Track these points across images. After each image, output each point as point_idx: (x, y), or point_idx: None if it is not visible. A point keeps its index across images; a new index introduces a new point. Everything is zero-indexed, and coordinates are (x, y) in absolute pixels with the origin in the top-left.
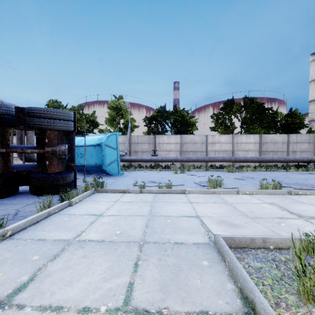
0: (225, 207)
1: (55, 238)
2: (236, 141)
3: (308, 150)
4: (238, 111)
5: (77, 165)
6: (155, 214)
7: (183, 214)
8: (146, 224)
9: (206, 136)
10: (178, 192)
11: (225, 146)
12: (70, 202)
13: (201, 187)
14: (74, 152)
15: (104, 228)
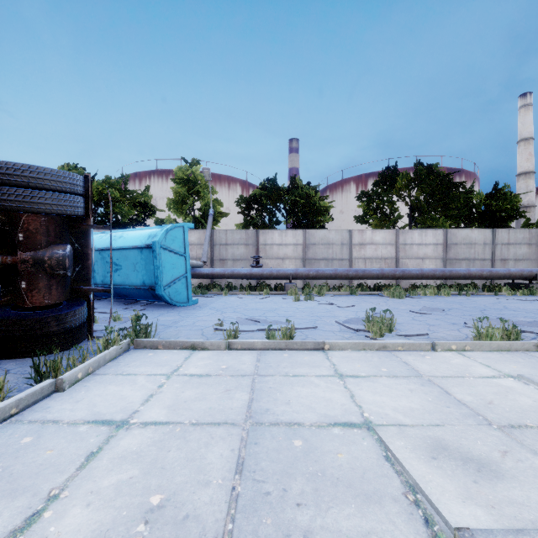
0: (423, 392)
1: None
2: (403, 241)
3: (529, 258)
4: (406, 188)
5: (95, 289)
6: (261, 419)
7: (330, 416)
8: (238, 460)
9: (350, 231)
10: (308, 347)
11: (383, 250)
12: (58, 382)
13: (351, 333)
14: (89, 262)
15: (119, 481)
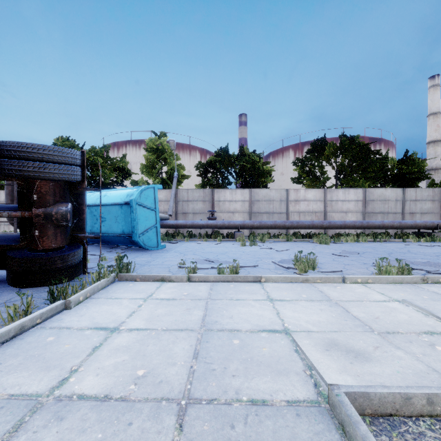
0: (330, 310)
1: (13, 392)
2: (330, 198)
3: (432, 212)
4: (332, 155)
5: (88, 236)
6: (211, 327)
7: (260, 325)
8: (195, 351)
9: (287, 190)
10: (249, 280)
11: (313, 205)
12: (67, 302)
13: (283, 270)
14: (84, 216)
15: (116, 362)
